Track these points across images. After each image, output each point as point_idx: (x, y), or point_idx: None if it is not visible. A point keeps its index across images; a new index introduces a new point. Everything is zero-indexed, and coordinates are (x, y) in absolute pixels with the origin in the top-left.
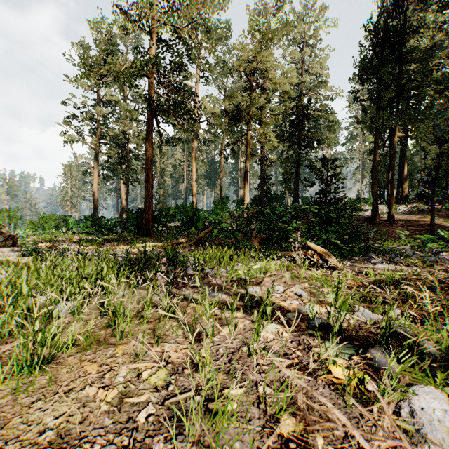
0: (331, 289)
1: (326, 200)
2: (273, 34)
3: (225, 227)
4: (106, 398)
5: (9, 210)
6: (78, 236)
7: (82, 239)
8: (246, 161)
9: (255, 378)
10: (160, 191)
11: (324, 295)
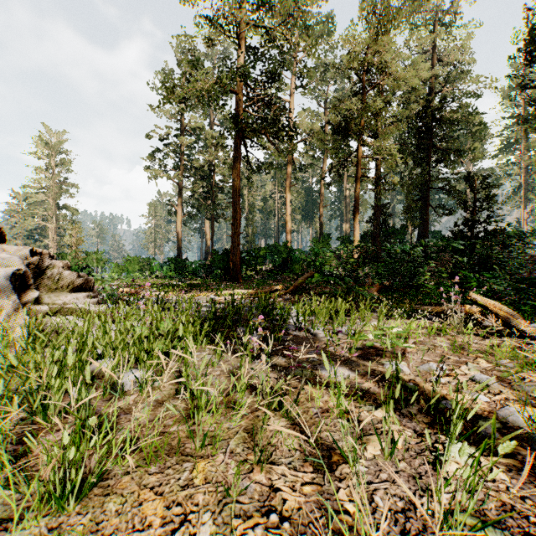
0: None
1: (472, 233)
2: (395, 13)
3: (328, 271)
4: None
5: (96, 253)
6: (161, 281)
7: (165, 284)
8: (356, 185)
9: None
10: (248, 228)
11: (535, 388)
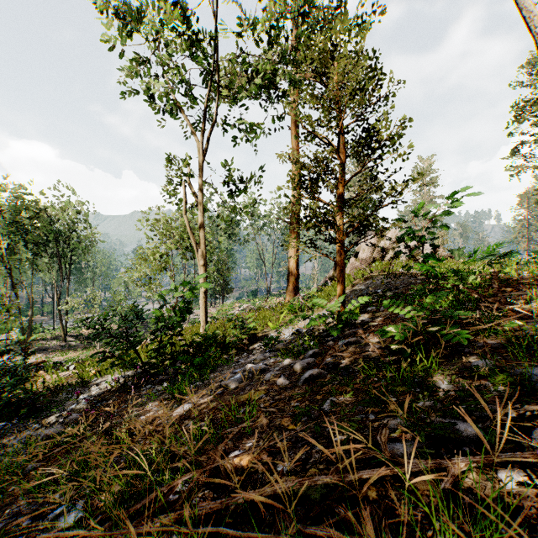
0: None
1: None
2: None
3: None
4: None
5: (458, 250)
6: None
7: None
8: None
9: None
10: None
11: None
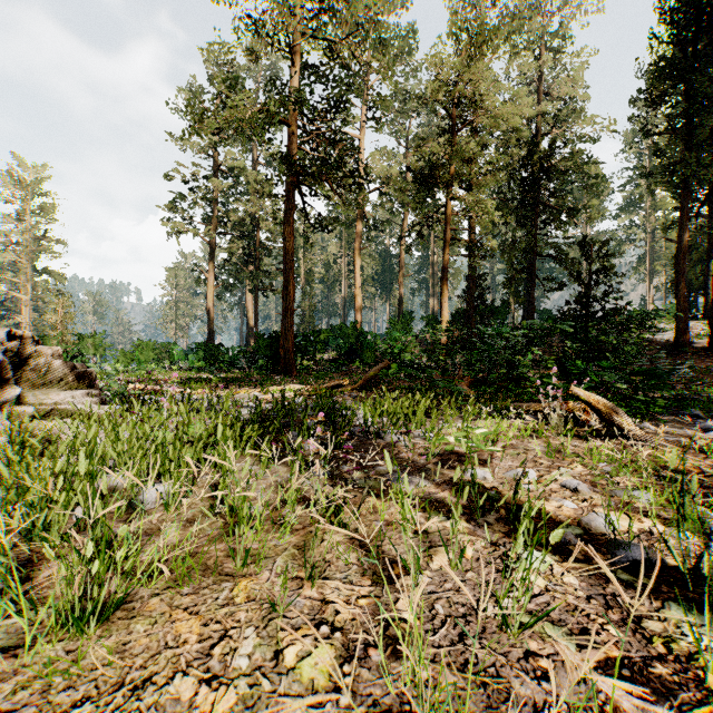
0: (666, 487)
1: (587, 313)
2: (493, 33)
3: (409, 361)
4: (214, 712)
5: (93, 336)
6: (185, 374)
7: (191, 378)
8: (445, 250)
9: (530, 692)
10: (305, 304)
11: (627, 493)
